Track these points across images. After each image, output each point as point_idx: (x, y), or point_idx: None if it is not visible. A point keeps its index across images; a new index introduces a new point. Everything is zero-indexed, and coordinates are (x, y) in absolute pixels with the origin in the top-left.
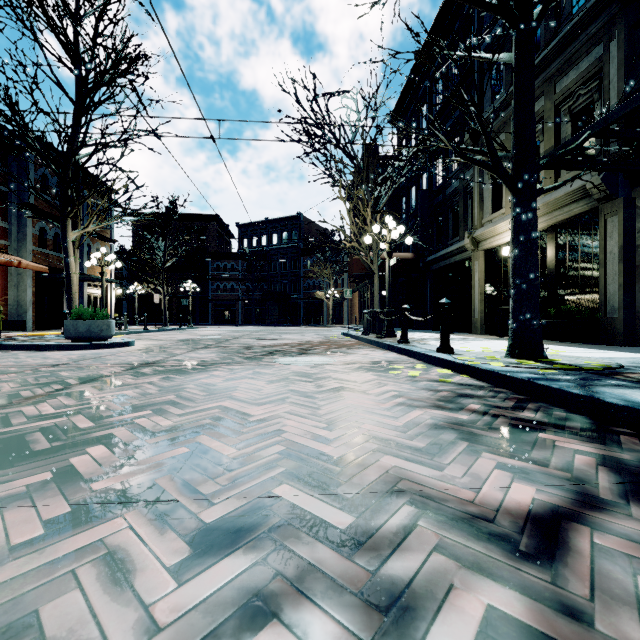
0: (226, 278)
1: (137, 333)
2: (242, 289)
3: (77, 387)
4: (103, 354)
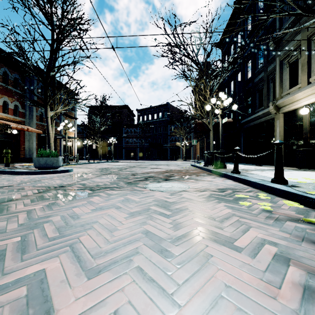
0: (131, 136)
1: (83, 164)
2: (139, 142)
3: None
4: (46, 178)
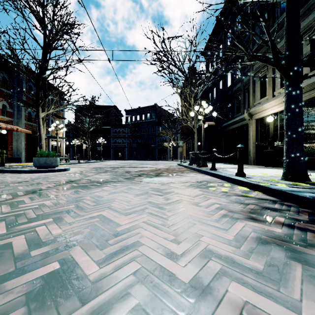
0: (119, 136)
1: (74, 164)
2: (127, 142)
3: (20, 197)
4: (50, 175)
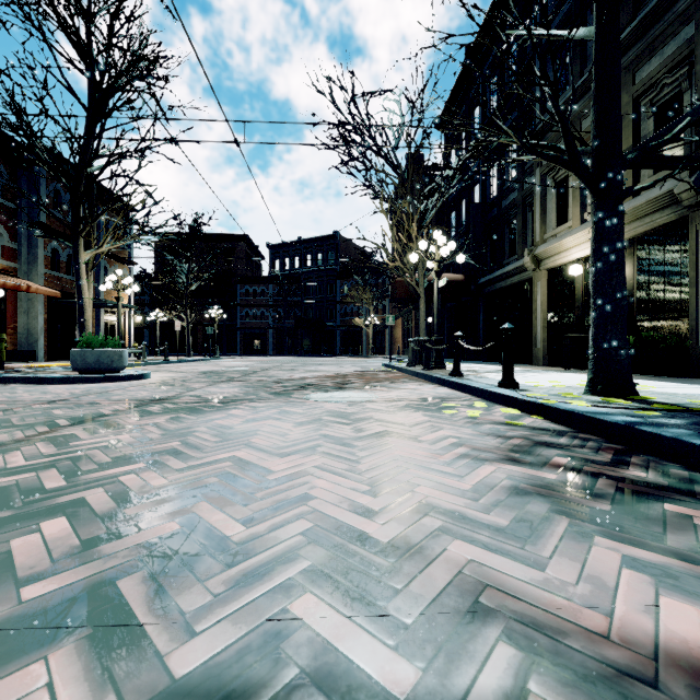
0: (256, 304)
1: (157, 364)
2: (273, 316)
3: (66, 429)
4: (111, 388)
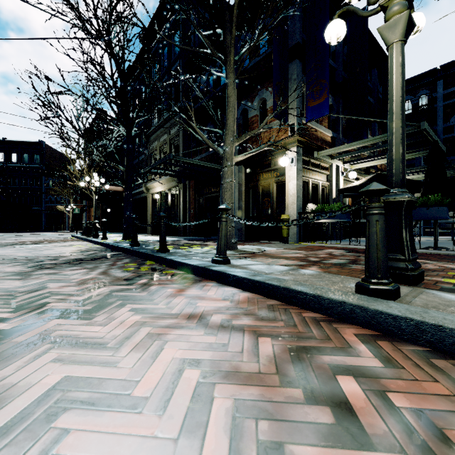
0: None
1: None
2: None
3: None
4: None
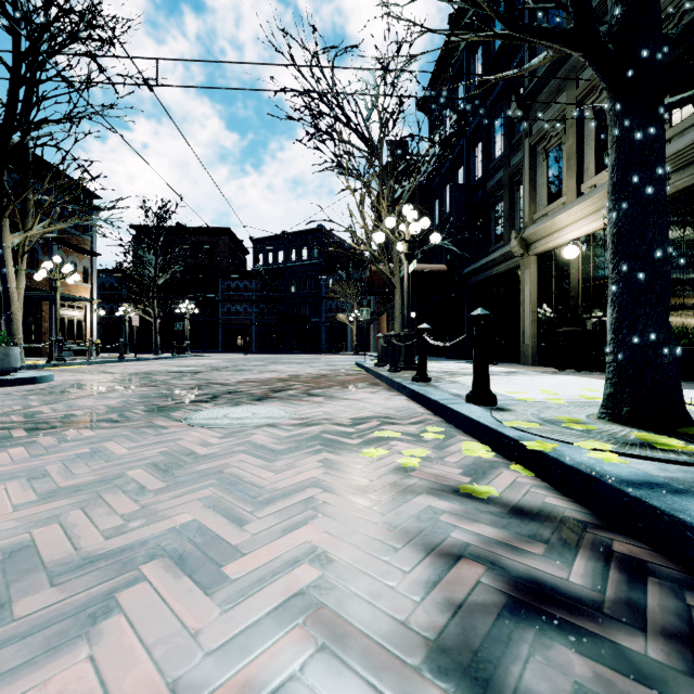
0: (238, 299)
1: (106, 363)
2: (256, 312)
3: None
4: None
